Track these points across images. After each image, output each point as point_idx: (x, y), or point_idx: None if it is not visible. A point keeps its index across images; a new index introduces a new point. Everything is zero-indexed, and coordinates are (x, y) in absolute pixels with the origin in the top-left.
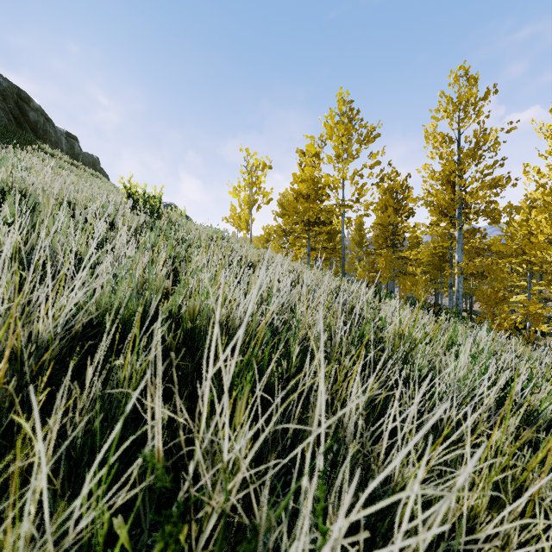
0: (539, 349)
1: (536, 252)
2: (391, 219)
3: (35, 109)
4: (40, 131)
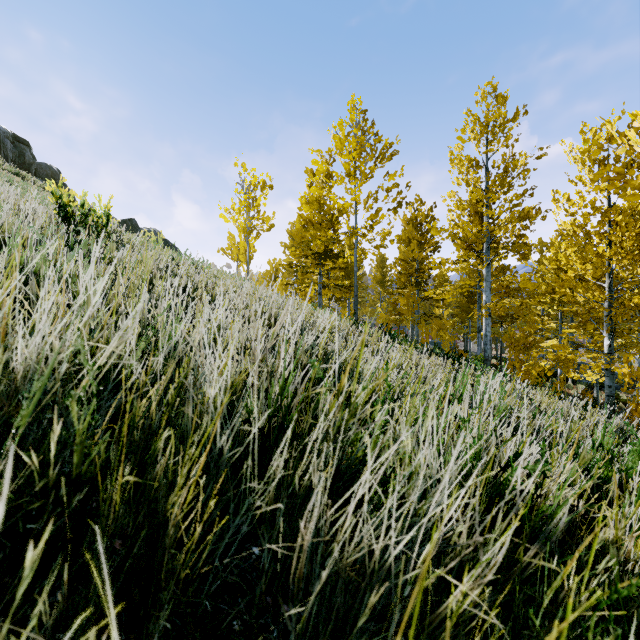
0: (566, 401)
1: (566, 290)
2: (414, 254)
3: None
4: None
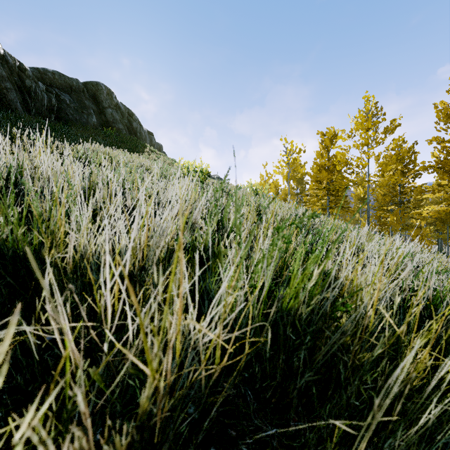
0: None
1: None
2: (398, 180)
3: (135, 120)
4: (138, 134)
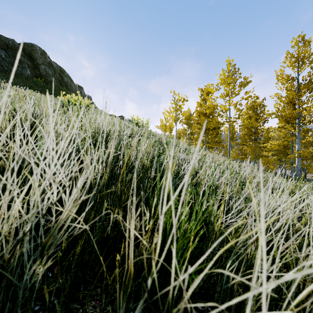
0: None
1: None
2: (253, 124)
3: (66, 76)
4: (69, 86)
